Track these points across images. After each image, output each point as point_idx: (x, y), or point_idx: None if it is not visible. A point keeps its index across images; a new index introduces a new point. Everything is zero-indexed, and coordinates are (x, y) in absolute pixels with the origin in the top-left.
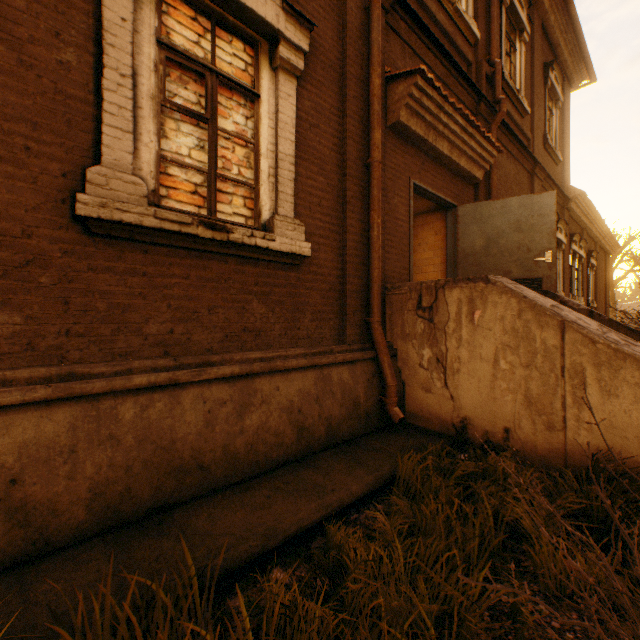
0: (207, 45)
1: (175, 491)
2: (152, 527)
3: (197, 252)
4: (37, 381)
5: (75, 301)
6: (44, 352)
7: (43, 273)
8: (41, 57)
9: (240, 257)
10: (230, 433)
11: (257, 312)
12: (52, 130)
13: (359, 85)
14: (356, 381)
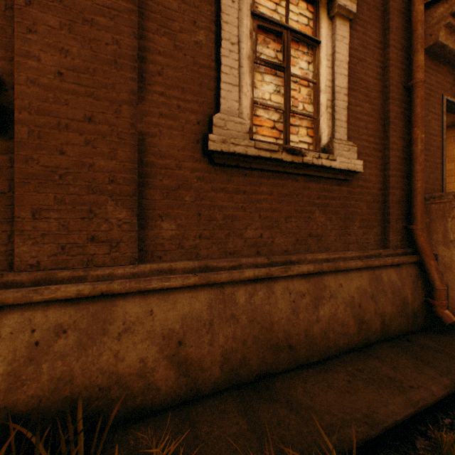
0: (280, 11)
1: (273, 363)
2: (262, 391)
3: (277, 174)
4: (187, 271)
5: (204, 213)
6: (187, 250)
7: (186, 194)
8: (185, 41)
9: (306, 176)
10: (309, 321)
11: (318, 221)
12: (191, 92)
13: (400, 16)
14: (402, 282)
